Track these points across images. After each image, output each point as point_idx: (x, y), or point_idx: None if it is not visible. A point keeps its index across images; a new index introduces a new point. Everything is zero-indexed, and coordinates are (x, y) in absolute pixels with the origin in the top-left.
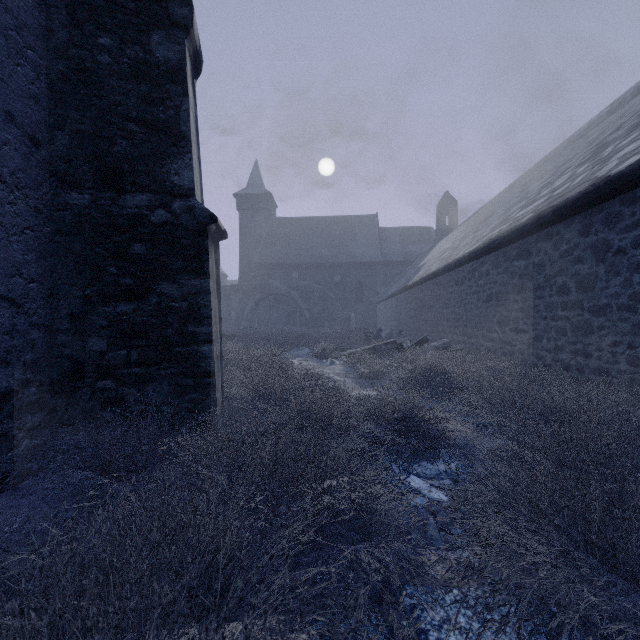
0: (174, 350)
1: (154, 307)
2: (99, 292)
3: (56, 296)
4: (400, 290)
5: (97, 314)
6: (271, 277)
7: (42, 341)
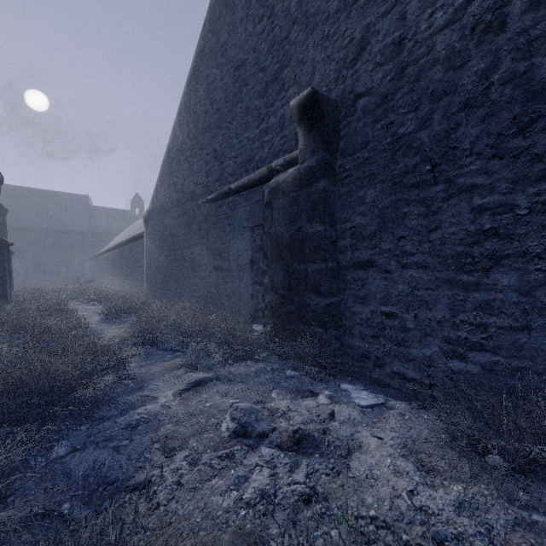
0: None
1: None
2: None
3: None
4: (93, 256)
5: None
6: None
7: None
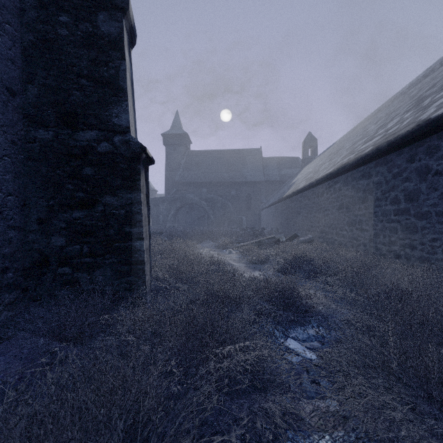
0: (115, 245)
1: (100, 214)
2: (59, 203)
3: (28, 206)
4: (277, 201)
5: (58, 219)
6: (187, 192)
7: (17, 239)
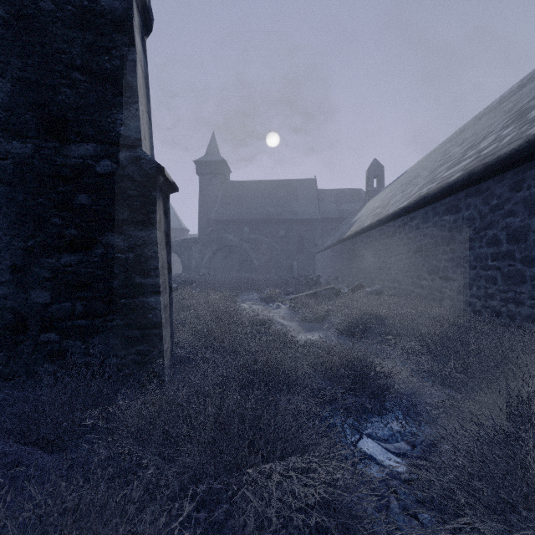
0: (120, 302)
1: (100, 258)
2: (42, 243)
3: None
4: (336, 242)
5: (40, 265)
6: (226, 231)
7: None
